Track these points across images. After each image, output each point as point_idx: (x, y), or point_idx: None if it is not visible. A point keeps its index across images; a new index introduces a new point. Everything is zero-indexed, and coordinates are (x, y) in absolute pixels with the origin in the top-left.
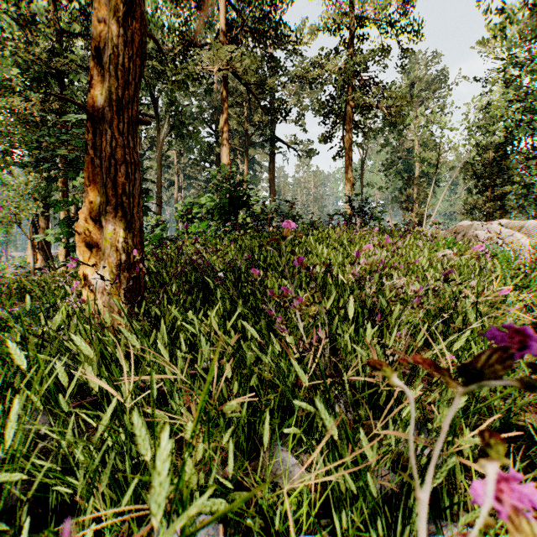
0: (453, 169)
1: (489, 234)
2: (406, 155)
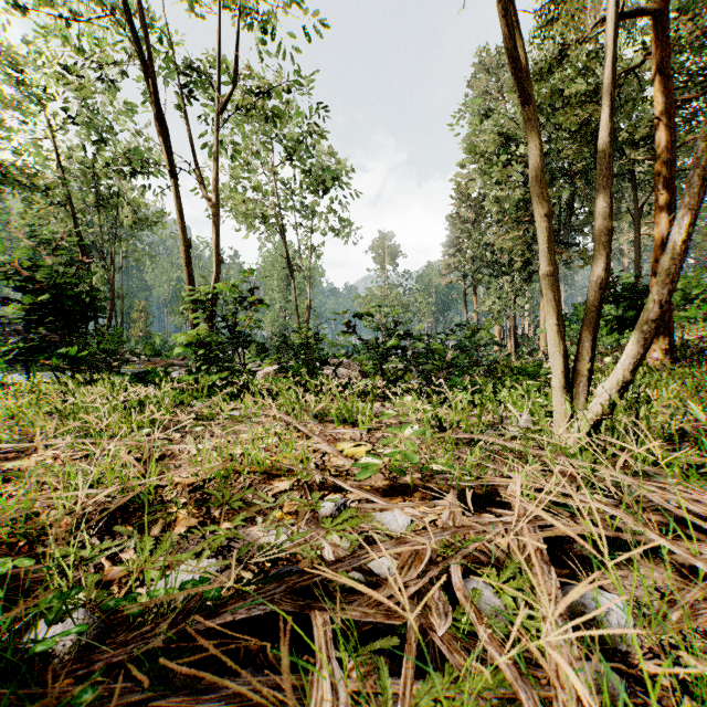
0: None
1: None
2: None
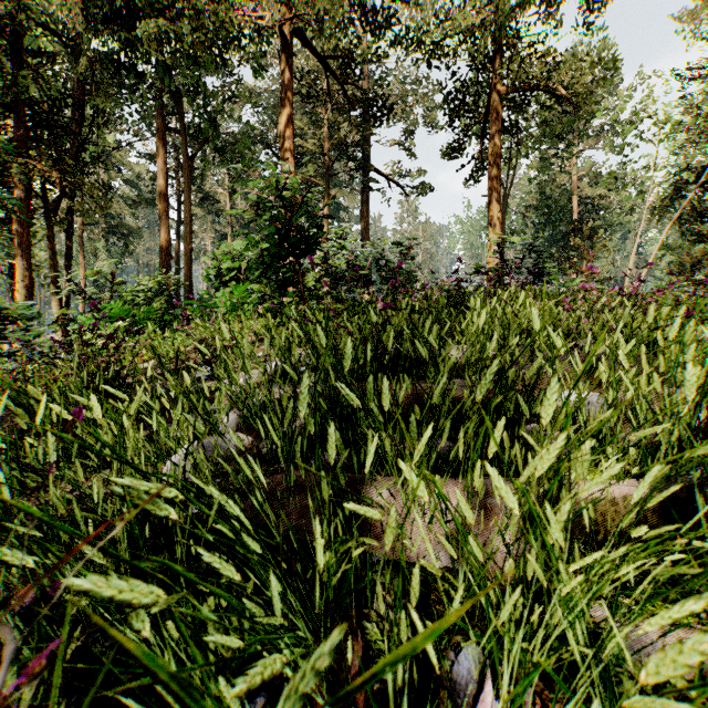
0: (631, 213)
1: None
2: (559, 194)
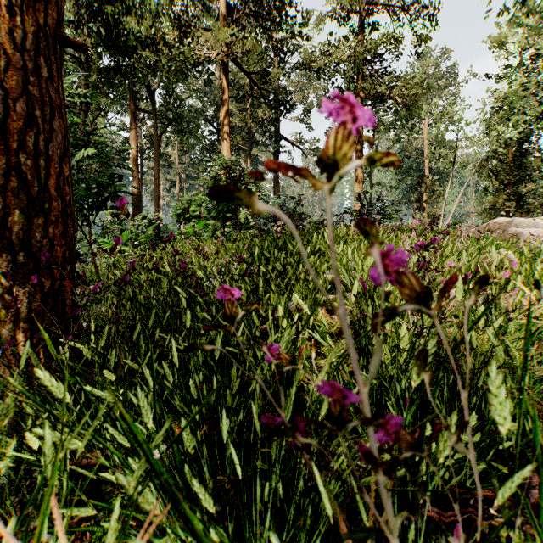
0: (465, 168)
1: (537, 232)
2: (415, 154)
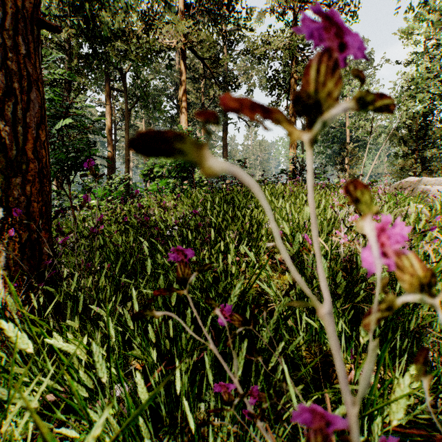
0: (379, 137)
1: None
2: (339, 125)
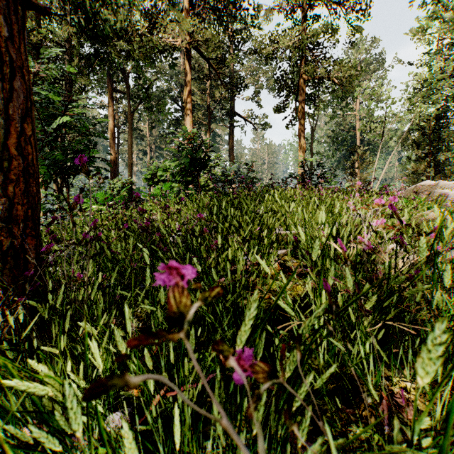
0: (390, 140)
1: None
2: (348, 128)
